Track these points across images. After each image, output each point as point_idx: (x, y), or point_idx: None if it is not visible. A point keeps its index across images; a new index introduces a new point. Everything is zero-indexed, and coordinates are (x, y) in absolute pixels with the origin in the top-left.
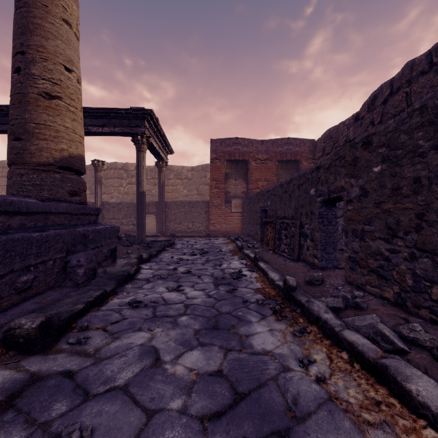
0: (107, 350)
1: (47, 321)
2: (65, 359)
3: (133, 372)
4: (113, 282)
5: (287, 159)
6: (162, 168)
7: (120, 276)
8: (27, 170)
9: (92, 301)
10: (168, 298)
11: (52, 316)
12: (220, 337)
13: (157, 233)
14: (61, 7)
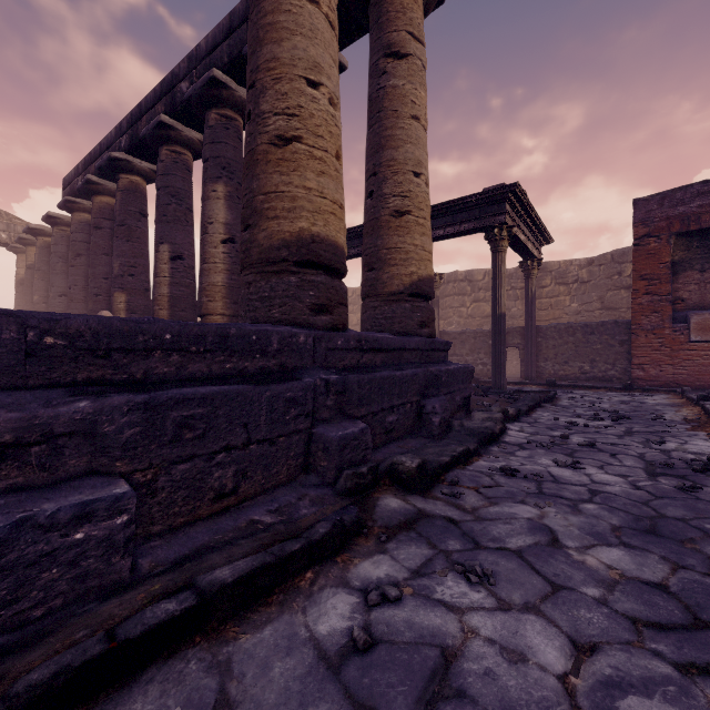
0: (486, 512)
1: (422, 464)
2: (444, 507)
3: (524, 542)
4: (474, 439)
5: None
6: (531, 271)
7: (482, 434)
8: (380, 302)
9: (456, 456)
10: (559, 474)
11: (425, 460)
12: (663, 545)
13: (522, 378)
14: (410, 103)
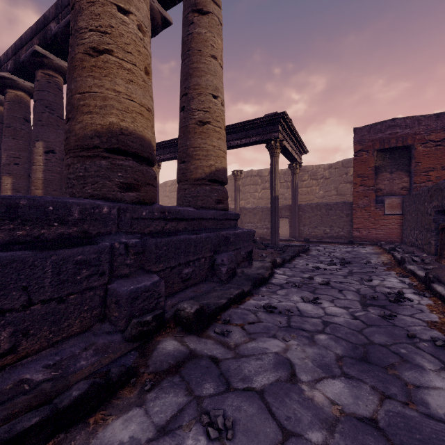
0: (245, 348)
1: (200, 309)
2: (212, 345)
3: (268, 380)
4: (249, 283)
5: None
6: (295, 170)
7: (255, 278)
8: (188, 185)
9: (232, 298)
10: (303, 309)
11: (203, 306)
12: (372, 374)
13: (290, 237)
14: (210, 46)
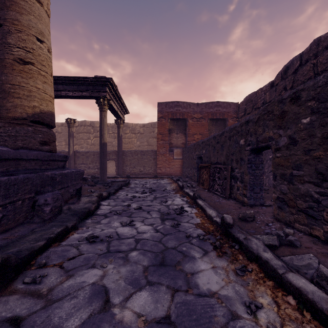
0: (60, 290)
1: (3, 262)
2: (16, 302)
3: (80, 319)
4: (75, 218)
5: (217, 117)
6: (120, 125)
7: (81, 213)
8: (4, 123)
9: (53, 237)
10: (121, 232)
11: (9, 256)
12: (167, 274)
13: (116, 174)
14: None
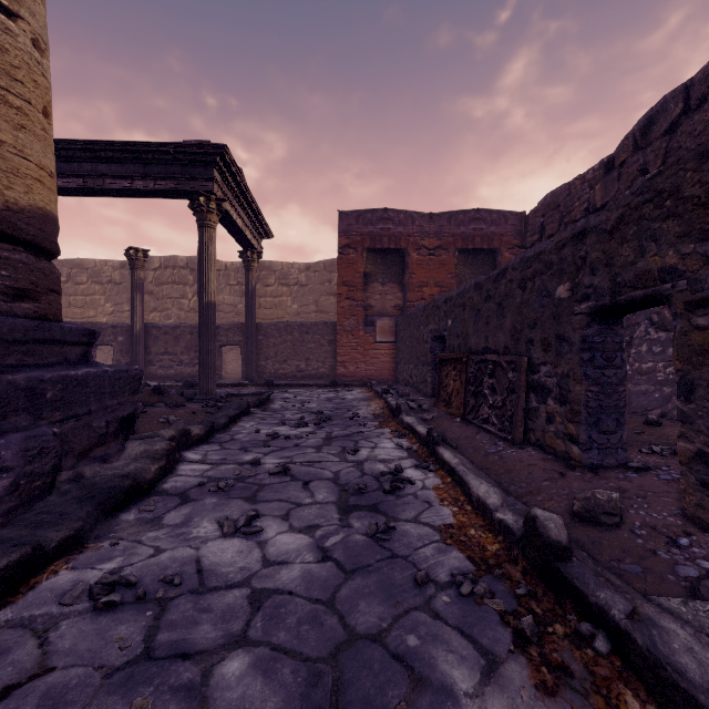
0: None
1: None
2: None
3: None
4: (83, 511)
5: (476, 246)
6: (252, 263)
7: (107, 493)
8: None
9: None
10: (214, 562)
11: None
12: None
13: (244, 378)
14: None
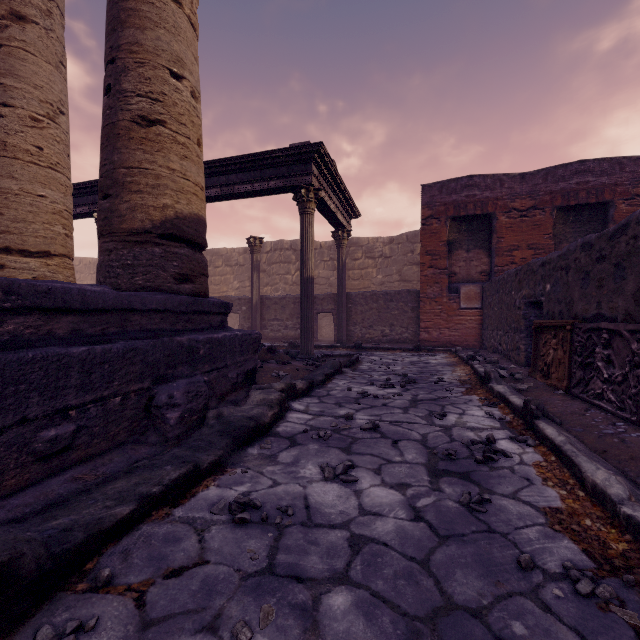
0: None
1: None
2: None
3: None
4: (223, 442)
5: (579, 202)
6: (342, 241)
7: (238, 430)
8: (116, 243)
9: (156, 494)
10: (318, 501)
11: (16, 557)
12: None
13: (336, 341)
14: None
